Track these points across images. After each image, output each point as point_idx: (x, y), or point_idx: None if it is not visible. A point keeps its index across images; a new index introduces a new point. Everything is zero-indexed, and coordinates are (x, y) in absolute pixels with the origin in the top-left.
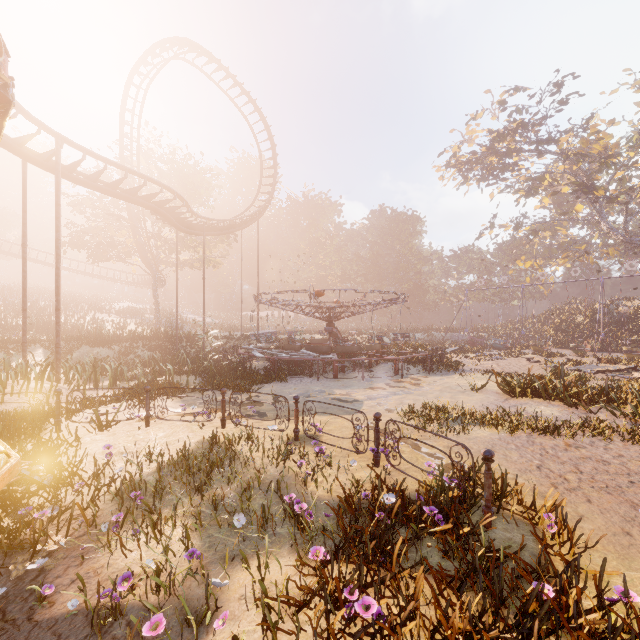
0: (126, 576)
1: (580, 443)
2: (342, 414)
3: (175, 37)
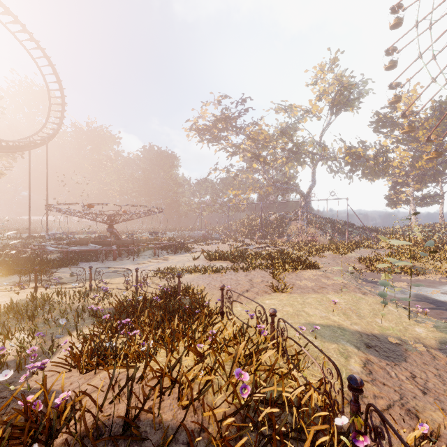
0: (2, 348)
1: (227, 274)
2: (119, 277)
3: None
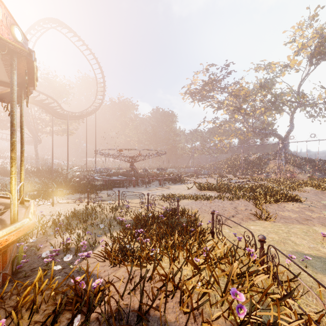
0: (68, 239)
1: (215, 202)
2: (136, 199)
3: (51, 18)
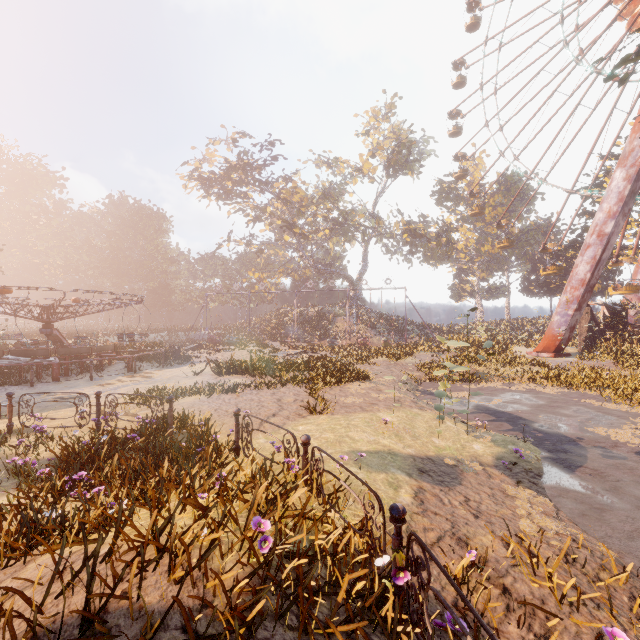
0: None
1: (245, 394)
2: (65, 408)
3: None
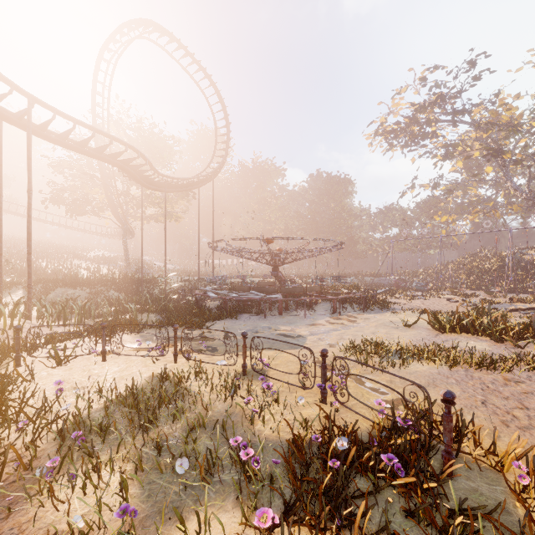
0: None
1: (518, 377)
2: (287, 349)
3: (140, 18)
